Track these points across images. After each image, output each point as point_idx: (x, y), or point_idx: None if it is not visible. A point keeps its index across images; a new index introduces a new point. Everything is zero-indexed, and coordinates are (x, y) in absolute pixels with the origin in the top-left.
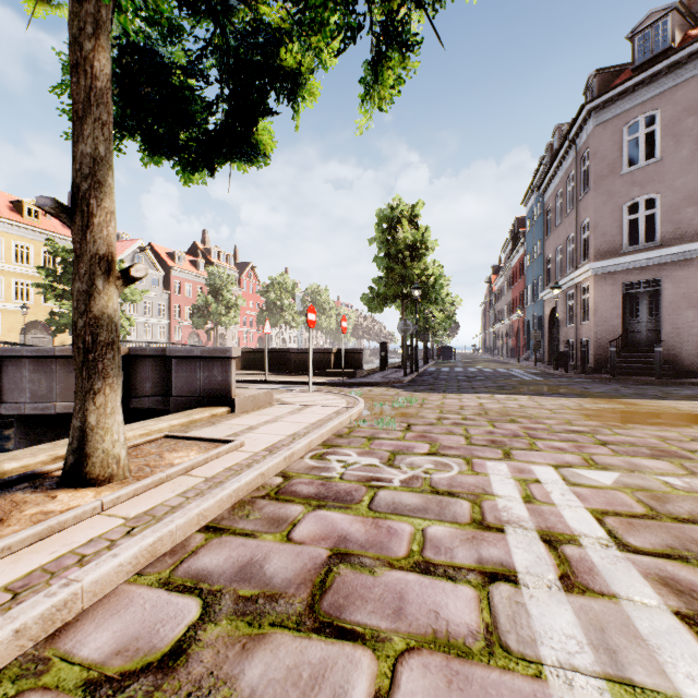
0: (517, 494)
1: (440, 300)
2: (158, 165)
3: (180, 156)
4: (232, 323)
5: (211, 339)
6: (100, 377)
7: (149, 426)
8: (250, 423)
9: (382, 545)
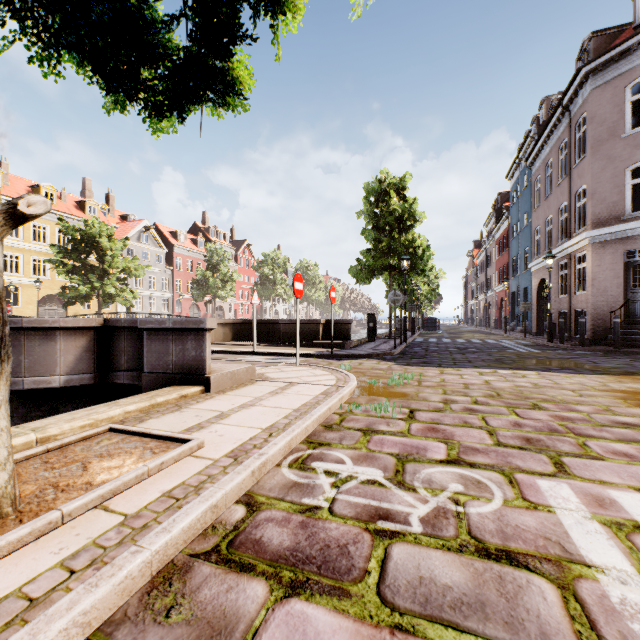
0: (626, 563)
1: (427, 271)
2: (124, 113)
3: (145, 99)
4: (228, 296)
5: (209, 311)
6: None
7: (96, 415)
8: (222, 408)
9: None
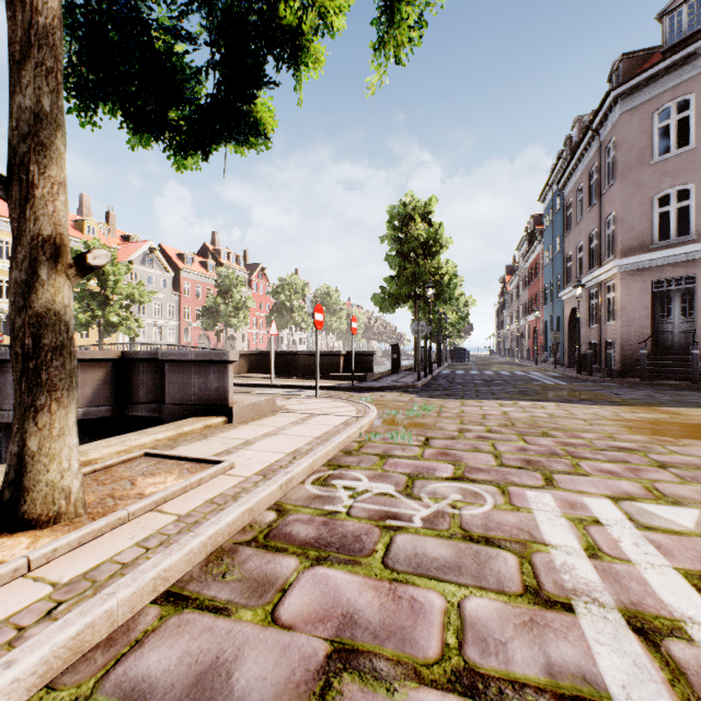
0: (576, 543)
1: (454, 300)
2: (148, 148)
3: (170, 137)
4: (242, 324)
5: (220, 341)
6: (44, 391)
7: (129, 442)
8: (246, 437)
9: (403, 635)
